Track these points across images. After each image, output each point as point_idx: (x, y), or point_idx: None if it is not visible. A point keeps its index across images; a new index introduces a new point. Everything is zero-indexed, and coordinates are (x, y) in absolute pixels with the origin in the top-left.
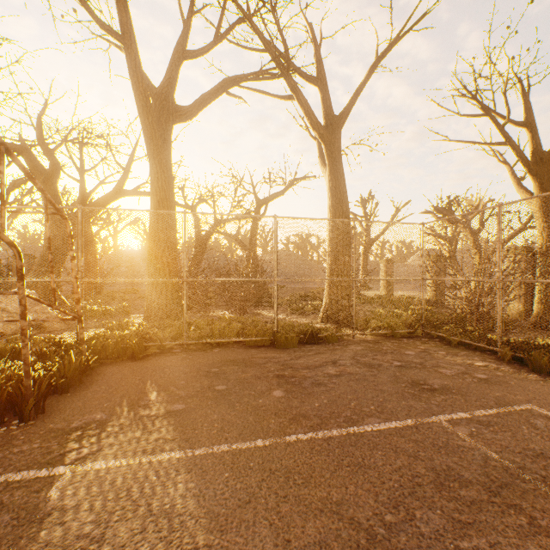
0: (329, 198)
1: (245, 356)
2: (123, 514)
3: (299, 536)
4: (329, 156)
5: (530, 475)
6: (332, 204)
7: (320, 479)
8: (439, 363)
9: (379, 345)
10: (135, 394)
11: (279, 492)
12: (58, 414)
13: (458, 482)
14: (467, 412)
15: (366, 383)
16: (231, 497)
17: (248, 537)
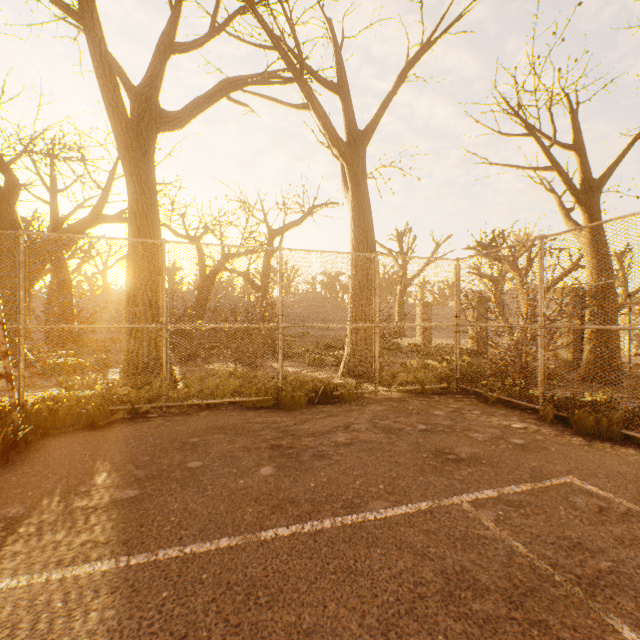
0: (352, 228)
1: (238, 420)
2: None
3: None
4: (352, 179)
5: (563, 575)
6: (355, 236)
7: (292, 595)
8: (471, 425)
9: (405, 403)
10: (77, 476)
11: (231, 619)
12: None
13: (472, 590)
14: (496, 490)
15: (380, 454)
16: (161, 630)
17: None
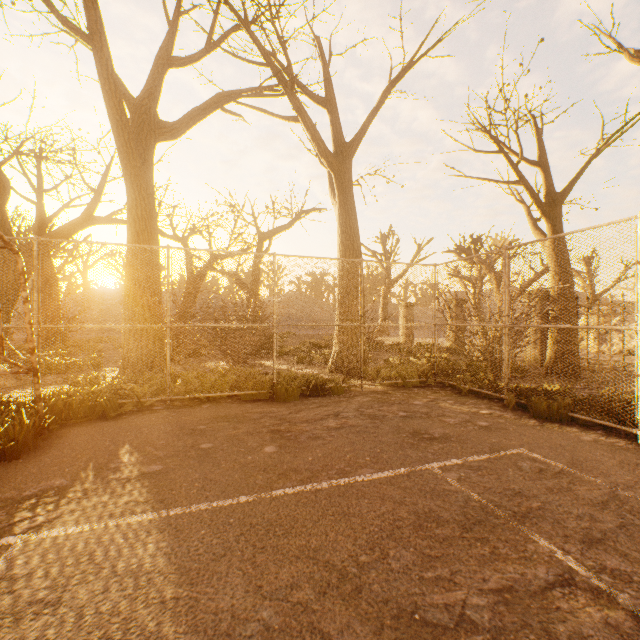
0: (339, 234)
1: (238, 411)
2: (83, 577)
3: (272, 581)
4: (339, 188)
5: (504, 512)
6: (342, 242)
7: (301, 529)
8: (445, 412)
9: (388, 395)
10: (104, 456)
11: (257, 544)
12: (7, 483)
13: (436, 522)
14: (461, 459)
15: (366, 435)
16: (206, 552)
17: (219, 587)
